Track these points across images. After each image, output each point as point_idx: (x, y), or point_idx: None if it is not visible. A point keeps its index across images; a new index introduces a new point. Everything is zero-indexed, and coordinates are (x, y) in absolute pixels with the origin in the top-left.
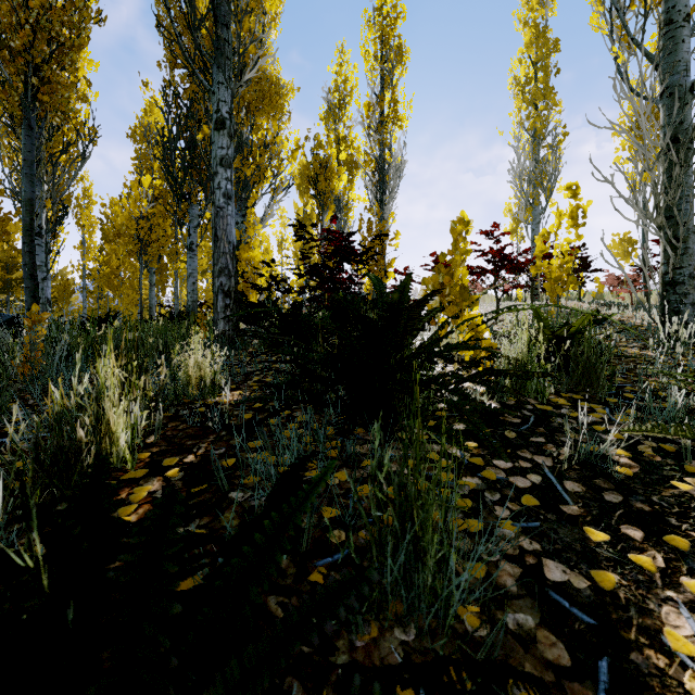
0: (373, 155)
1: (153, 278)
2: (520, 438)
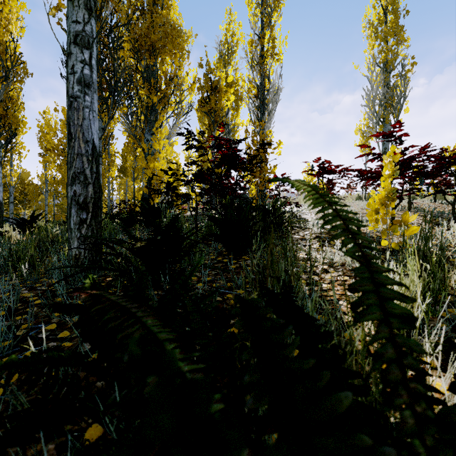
0: (255, 83)
1: None
2: None
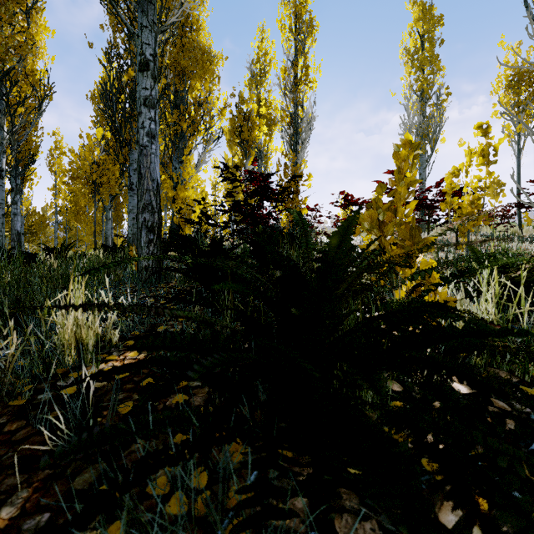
0: (288, 111)
1: (109, 214)
2: None
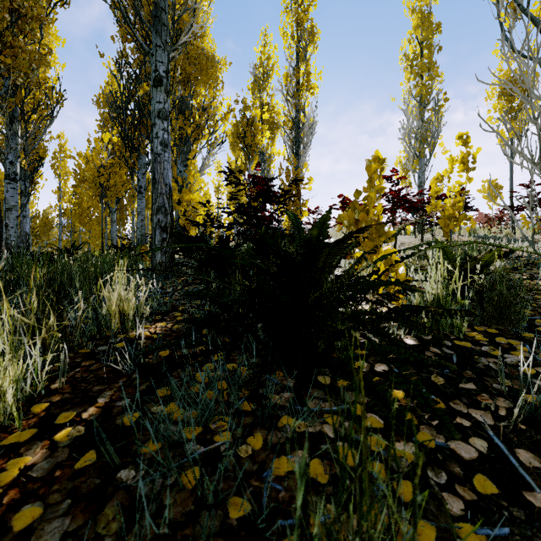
0: (290, 116)
1: (114, 216)
2: (448, 383)
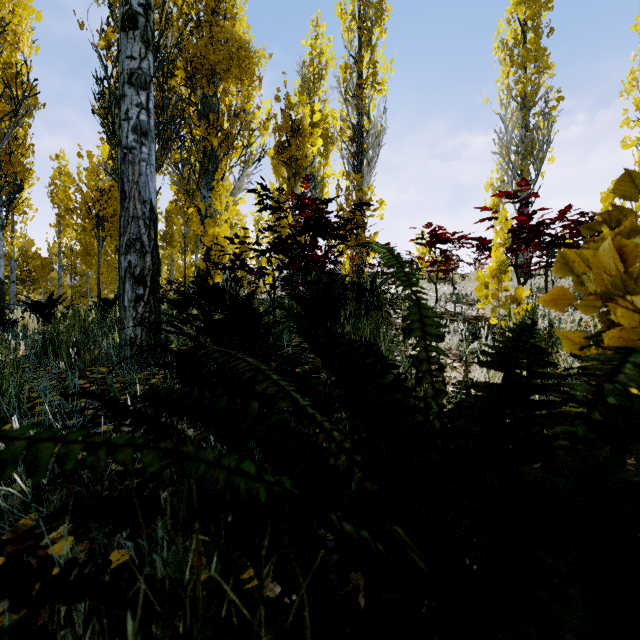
0: (350, 121)
1: None
2: None
